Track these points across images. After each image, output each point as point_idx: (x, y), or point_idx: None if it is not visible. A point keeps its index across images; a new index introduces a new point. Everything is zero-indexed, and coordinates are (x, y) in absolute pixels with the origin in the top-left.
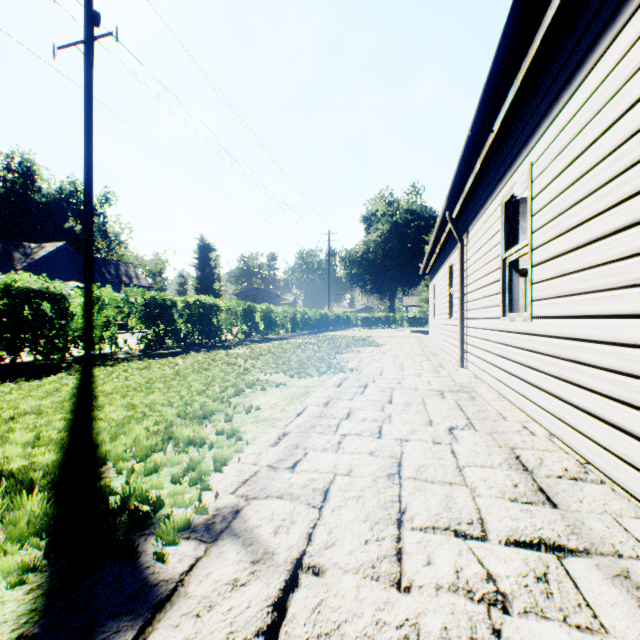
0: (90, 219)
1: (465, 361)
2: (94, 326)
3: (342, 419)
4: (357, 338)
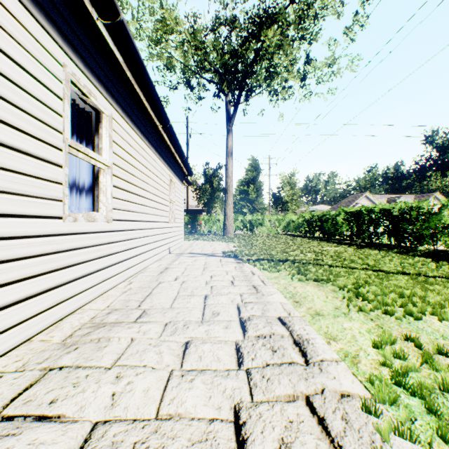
0: None
1: None
2: None
3: (234, 280)
4: None
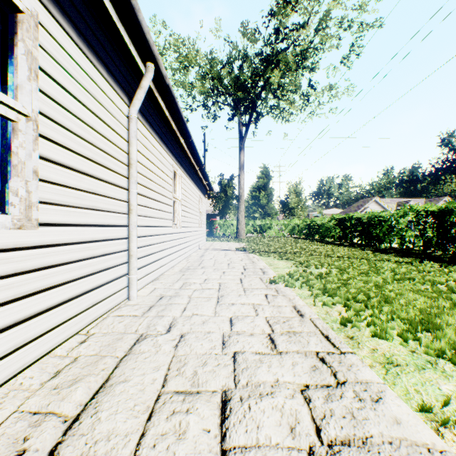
0: None
1: (128, 288)
2: None
3: (242, 259)
4: None
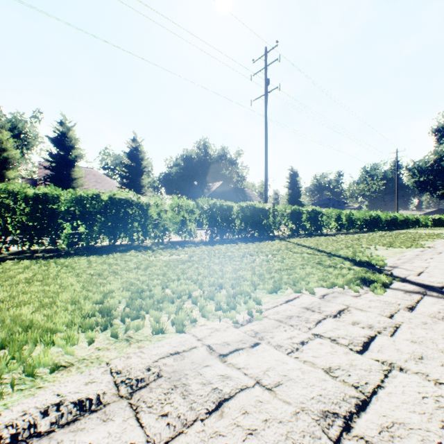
0: (266, 174)
1: None
2: (275, 222)
3: (427, 259)
4: (429, 234)
